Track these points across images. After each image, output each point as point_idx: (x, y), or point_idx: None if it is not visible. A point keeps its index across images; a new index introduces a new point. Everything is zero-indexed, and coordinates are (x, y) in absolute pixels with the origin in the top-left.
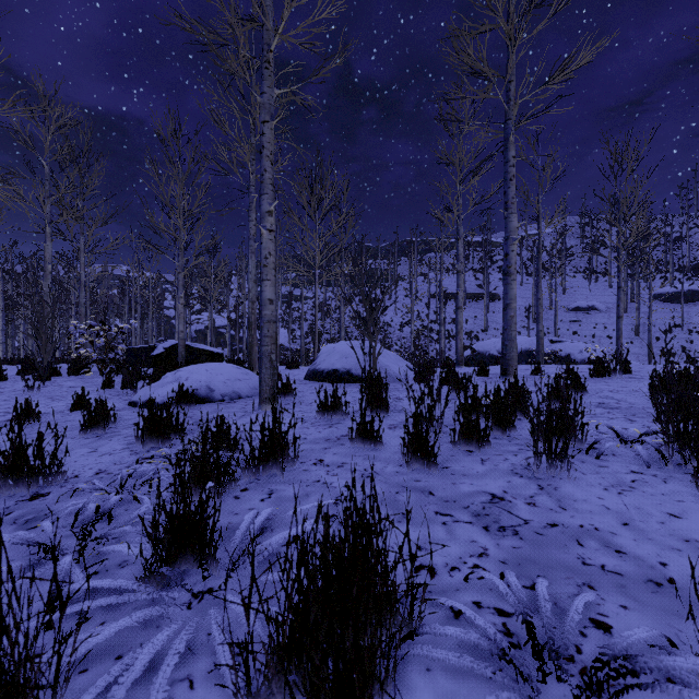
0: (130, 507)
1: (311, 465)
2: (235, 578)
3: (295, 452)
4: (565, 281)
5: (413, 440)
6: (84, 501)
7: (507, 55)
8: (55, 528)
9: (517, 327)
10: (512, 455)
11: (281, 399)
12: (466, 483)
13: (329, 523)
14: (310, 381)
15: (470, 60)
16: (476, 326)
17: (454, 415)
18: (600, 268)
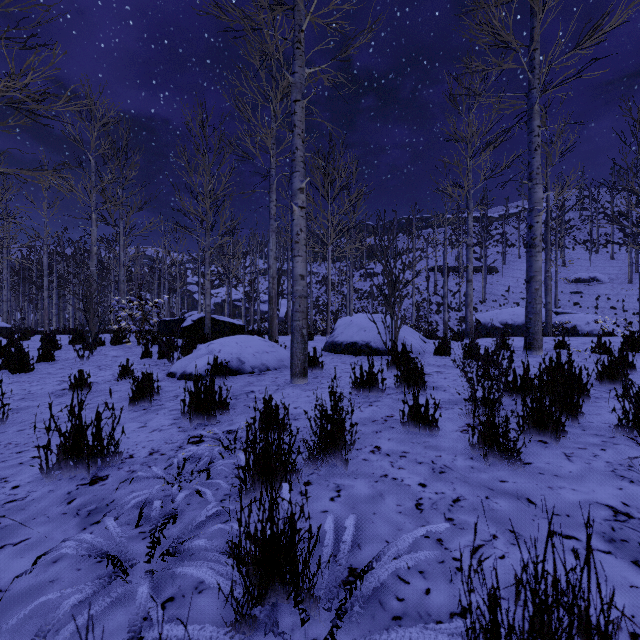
0: (191, 500)
1: (370, 454)
2: (339, 624)
3: (352, 439)
4: (564, 253)
5: (488, 431)
6: (145, 493)
7: (531, 23)
8: (118, 524)
9: (515, 298)
10: (600, 450)
11: (308, 371)
12: (566, 488)
13: (498, 588)
14: (329, 353)
15: (494, 30)
16: (474, 297)
17: (523, 401)
18: (600, 239)
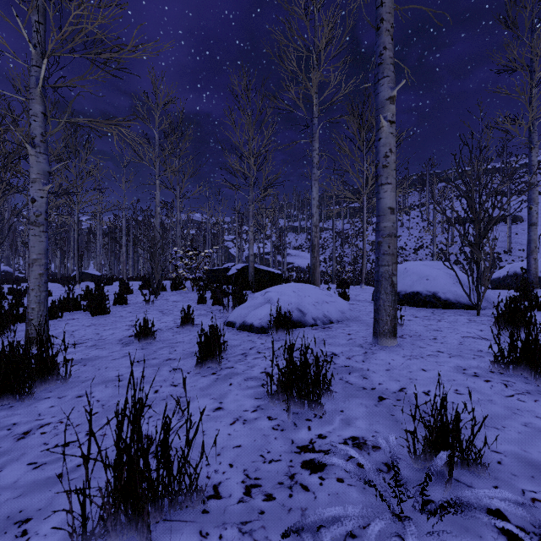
0: None
1: None
2: None
3: None
4: None
5: None
6: None
7: None
8: None
9: None
10: None
11: None
12: None
13: None
14: None
15: None
16: (497, 247)
17: None
18: None
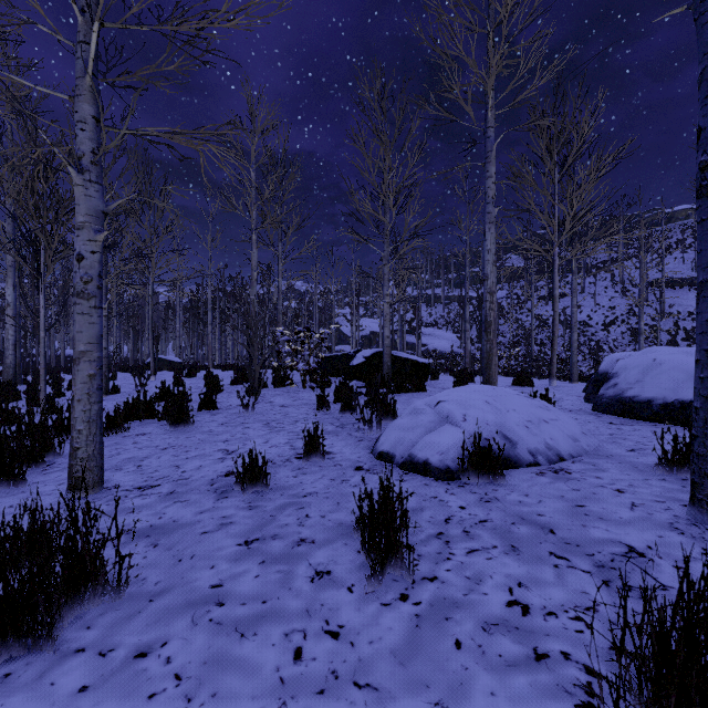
0: None
1: None
2: None
3: None
4: None
5: None
6: None
7: None
8: None
9: None
10: None
11: (672, 475)
12: None
13: None
14: (619, 417)
15: None
16: None
17: None
18: None
